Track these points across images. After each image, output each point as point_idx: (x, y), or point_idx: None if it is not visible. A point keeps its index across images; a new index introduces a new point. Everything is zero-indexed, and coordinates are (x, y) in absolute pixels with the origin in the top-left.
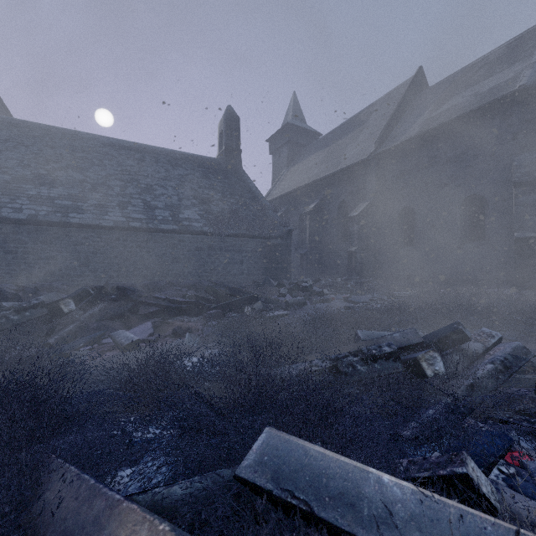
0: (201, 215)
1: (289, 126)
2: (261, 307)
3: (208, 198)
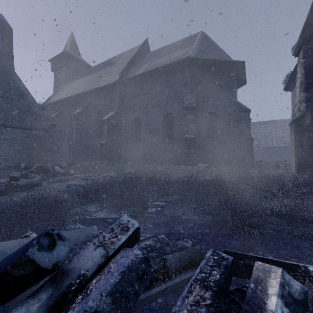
0: None
1: (66, 54)
2: None
3: None
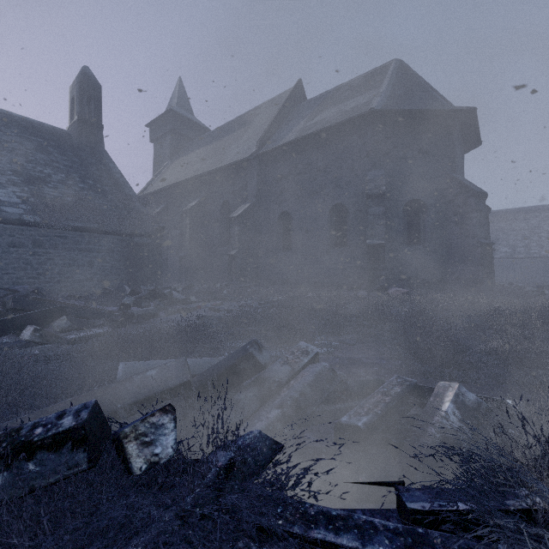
0: (23, 198)
1: (173, 114)
2: (67, 325)
3: (40, 177)
